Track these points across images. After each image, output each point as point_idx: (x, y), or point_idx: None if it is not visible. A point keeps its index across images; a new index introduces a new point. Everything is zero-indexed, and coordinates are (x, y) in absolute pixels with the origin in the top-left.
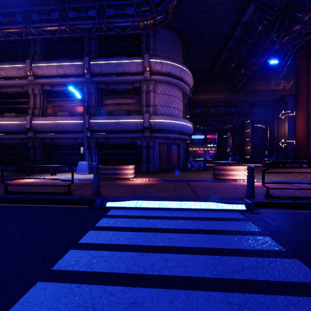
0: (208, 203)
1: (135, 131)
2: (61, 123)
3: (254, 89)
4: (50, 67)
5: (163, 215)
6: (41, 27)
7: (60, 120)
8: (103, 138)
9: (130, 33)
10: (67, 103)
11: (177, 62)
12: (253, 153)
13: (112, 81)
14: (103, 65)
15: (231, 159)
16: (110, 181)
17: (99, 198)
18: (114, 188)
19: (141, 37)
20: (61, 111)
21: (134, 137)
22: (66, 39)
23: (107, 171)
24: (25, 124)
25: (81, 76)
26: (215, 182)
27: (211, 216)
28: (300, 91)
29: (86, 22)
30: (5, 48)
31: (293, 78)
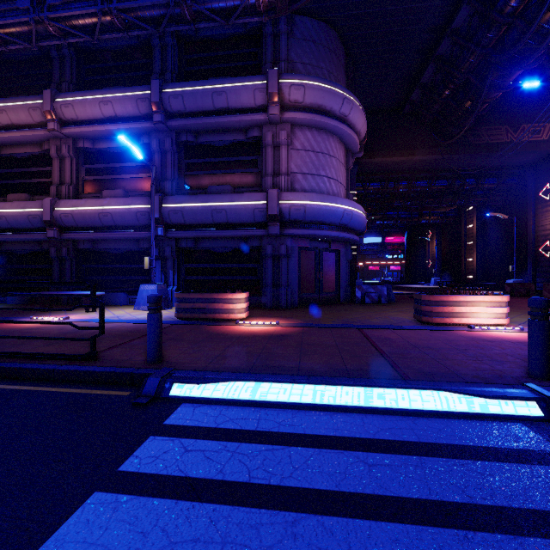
0: (433, 395)
1: (250, 225)
2: (109, 211)
3: (488, 142)
4: (88, 103)
5: (315, 433)
6: (66, 20)
7: (106, 204)
8: (189, 239)
9: (241, 31)
10: (122, 172)
11: (335, 85)
12: (481, 269)
13: (207, 127)
14: (188, 94)
15: (434, 281)
16: (197, 326)
17: (156, 373)
18: (200, 344)
19: (263, 38)
20: (110, 189)
21: (250, 237)
22: (120, 49)
23: (191, 305)
24: (43, 214)
25: (147, 118)
26: (425, 332)
27: (452, 439)
28: None
29: (151, 1)
30: (10, 73)
31: None
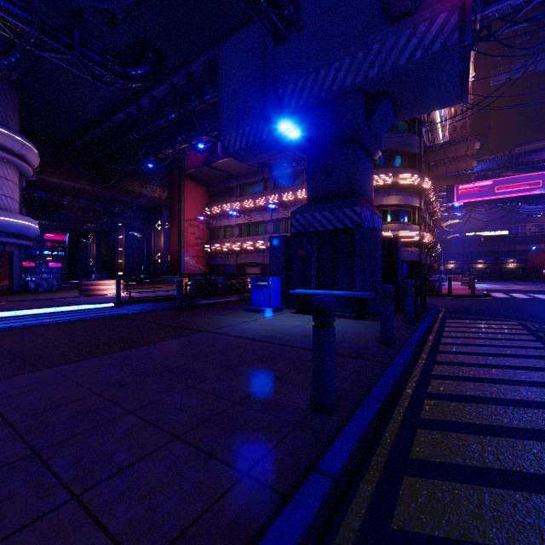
0: (86, 306)
1: None
2: None
3: (128, 189)
4: None
5: (50, 315)
6: None
7: None
8: None
9: None
10: None
11: (16, 133)
12: (128, 268)
13: None
14: None
15: (95, 277)
16: None
17: None
18: None
19: None
20: None
21: None
22: None
23: None
24: None
25: None
26: (84, 297)
27: (90, 311)
28: (174, 204)
29: None
30: None
31: (169, 188)
